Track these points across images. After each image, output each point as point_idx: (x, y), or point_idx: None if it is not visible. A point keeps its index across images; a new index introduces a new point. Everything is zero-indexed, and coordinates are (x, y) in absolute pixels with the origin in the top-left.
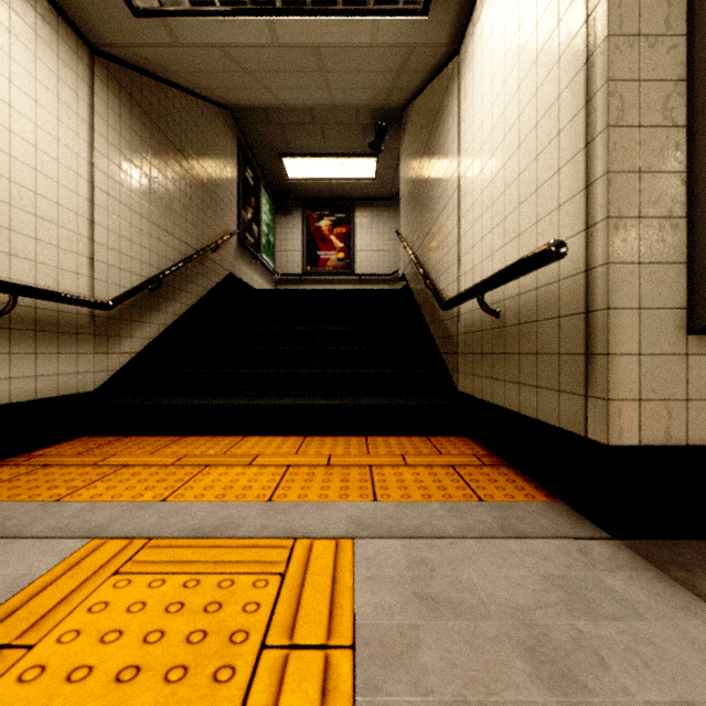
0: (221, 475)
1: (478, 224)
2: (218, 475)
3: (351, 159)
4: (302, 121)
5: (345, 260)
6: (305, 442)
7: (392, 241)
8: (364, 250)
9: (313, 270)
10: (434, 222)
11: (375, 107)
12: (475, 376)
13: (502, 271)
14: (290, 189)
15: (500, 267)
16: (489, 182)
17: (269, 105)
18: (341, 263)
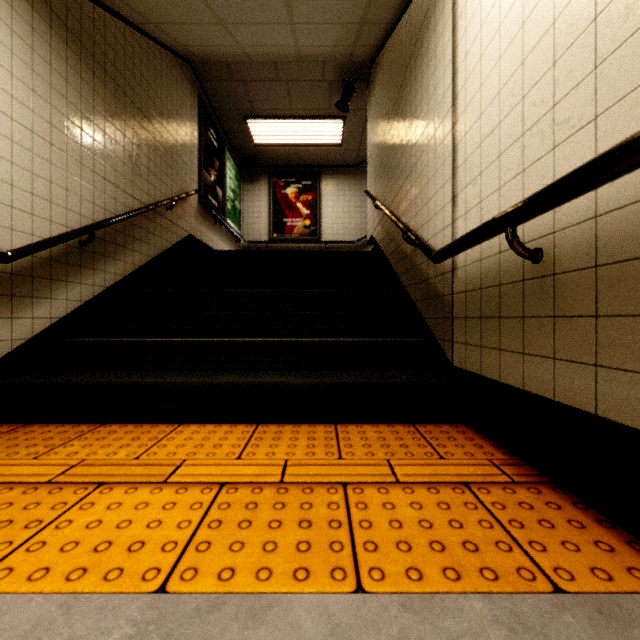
0: (108, 510)
1: (491, 138)
2: (105, 510)
3: (317, 121)
4: (266, 78)
5: (312, 227)
6: (255, 435)
7: (358, 208)
8: (330, 217)
9: (280, 237)
10: (413, 165)
11: (342, 60)
12: (487, 348)
13: (587, 166)
14: (256, 155)
15: (543, 184)
16: (516, 68)
17: (230, 56)
18: (307, 230)
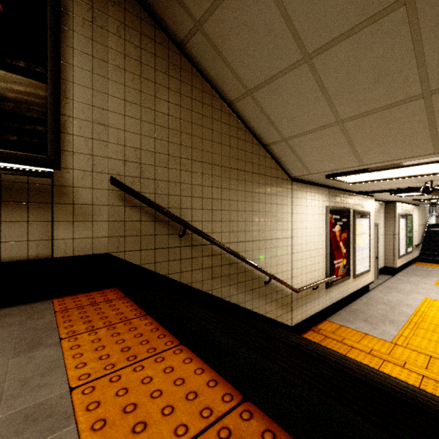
0: None
1: None
2: None
3: None
4: None
5: None
6: None
7: None
8: None
9: None
10: None
11: None
12: None
13: None
14: None
15: None
16: None
17: None
18: None
